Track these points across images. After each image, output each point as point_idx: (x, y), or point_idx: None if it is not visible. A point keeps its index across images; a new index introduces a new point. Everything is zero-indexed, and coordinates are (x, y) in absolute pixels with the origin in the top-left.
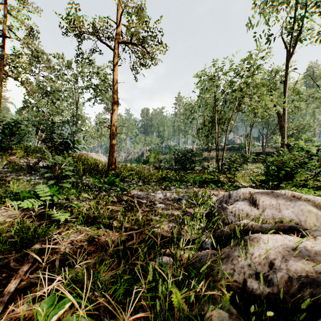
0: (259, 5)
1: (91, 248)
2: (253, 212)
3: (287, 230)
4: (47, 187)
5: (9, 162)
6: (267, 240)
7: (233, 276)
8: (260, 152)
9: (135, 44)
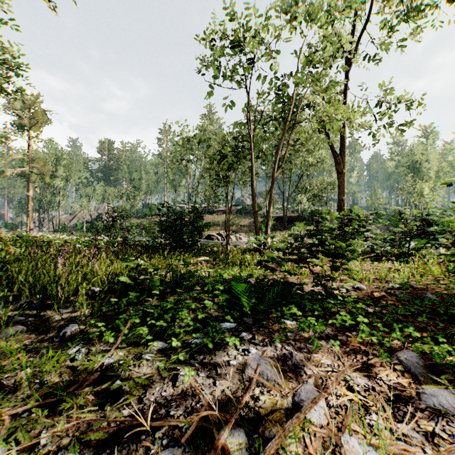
0: None
1: None
2: None
3: None
4: None
5: None
6: None
7: None
8: (280, 217)
9: None
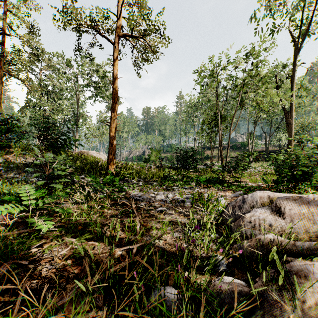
0: None
1: (74, 270)
2: (278, 223)
3: None
4: (32, 189)
5: (6, 161)
6: None
7: None
8: (263, 151)
9: (135, 37)
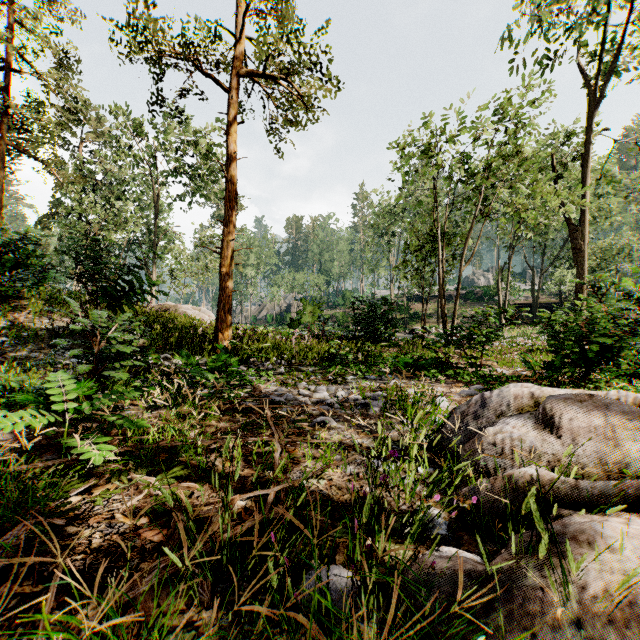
0: None
1: (154, 536)
2: (547, 447)
3: None
4: (68, 382)
5: (13, 324)
6: (614, 539)
7: None
8: (528, 304)
9: (272, 77)
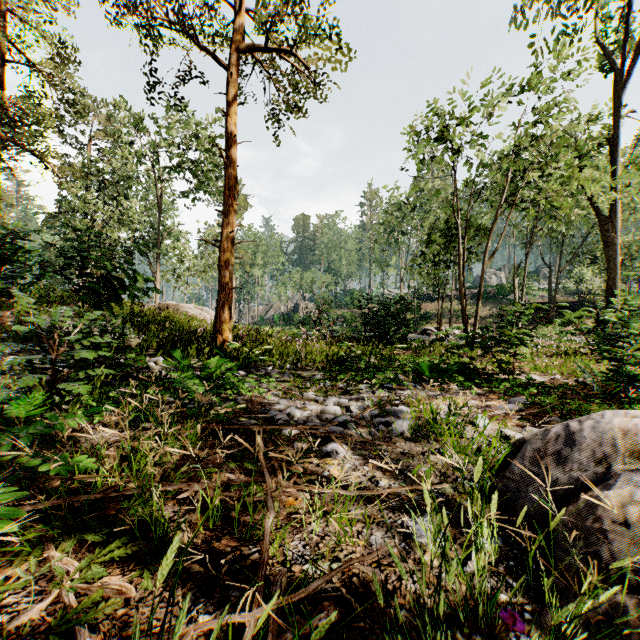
0: None
1: None
2: None
3: None
4: None
5: None
6: None
7: None
8: (544, 303)
9: (276, 51)
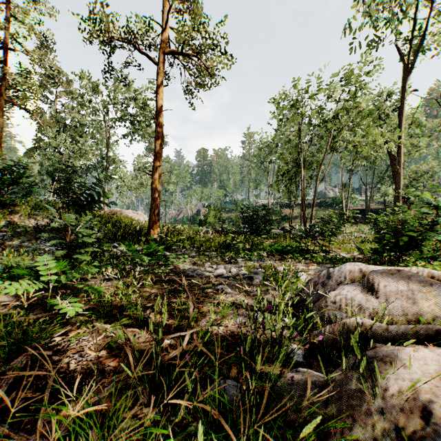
0: (363, 1)
1: (111, 362)
2: (369, 304)
3: (432, 337)
4: (51, 262)
5: (10, 223)
6: (407, 360)
7: (352, 430)
8: (362, 209)
9: (187, 55)
